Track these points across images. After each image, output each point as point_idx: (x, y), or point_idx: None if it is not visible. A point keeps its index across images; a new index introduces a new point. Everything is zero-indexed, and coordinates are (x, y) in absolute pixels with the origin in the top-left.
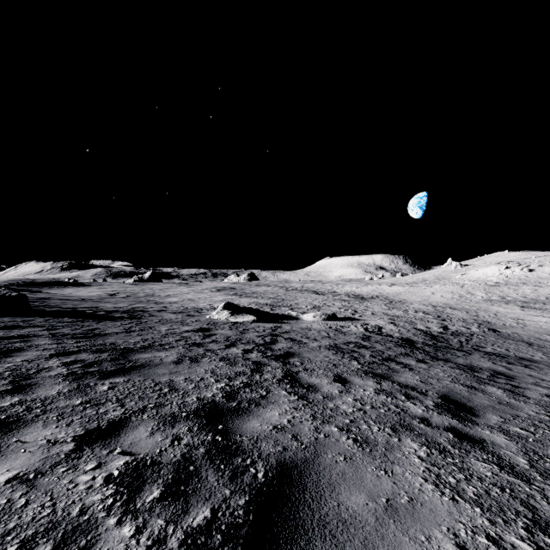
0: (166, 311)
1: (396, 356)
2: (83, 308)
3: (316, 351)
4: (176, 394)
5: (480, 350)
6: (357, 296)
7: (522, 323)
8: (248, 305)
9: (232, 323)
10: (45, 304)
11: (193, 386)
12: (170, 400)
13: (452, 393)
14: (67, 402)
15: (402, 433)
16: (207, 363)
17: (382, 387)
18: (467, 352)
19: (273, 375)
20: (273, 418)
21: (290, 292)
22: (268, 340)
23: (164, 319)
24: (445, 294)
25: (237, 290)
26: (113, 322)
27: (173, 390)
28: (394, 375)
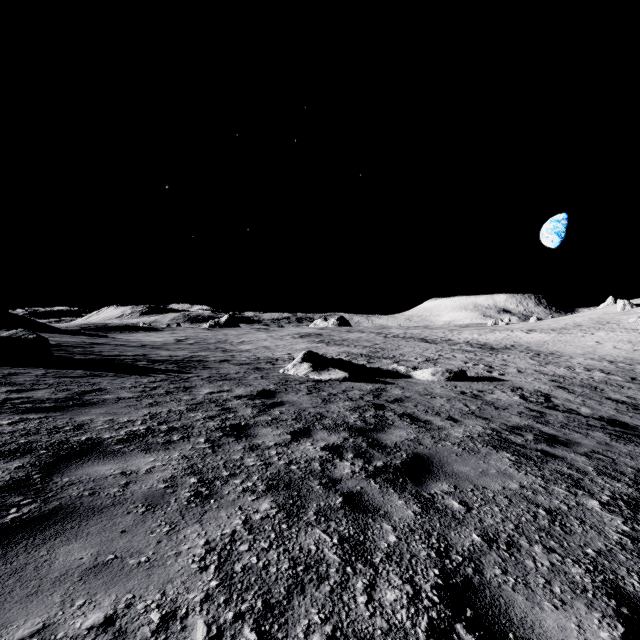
0: (229, 362)
1: None
2: (128, 355)
3: (472, 452)
4: None
5: None
6: (484, 346)
7: None
8: (337, 355)
9: (313, 382)
10: (87, 350)
11: None
12: None
13: None
14: None
15: None
16: (228, 506)
17: None
18: None
19: (410, 587)
20: None
21: (391, 340)
22: (371, 420)
23: (219, 373)
24: (619, 344)
25: (324, 337)
26: (139, 378)
27: None
28: None
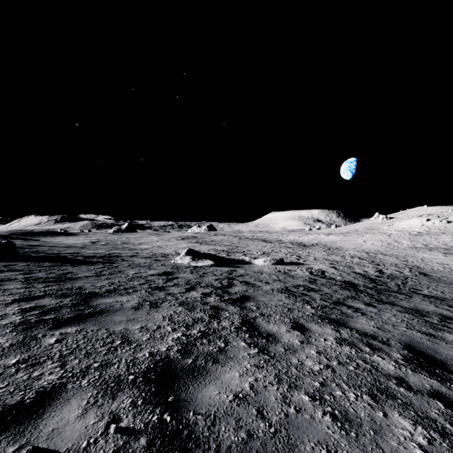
0: (137, 256)
1: (344, 299)
2: (66, 253)
3: (270, 294)
4: (127, 348)
5: (418, 292)
6: (300, 244)
7: (448, 268)
8: (208, 251)
9: (193, 267)
10: (34, 250)
11: (148, 336)
12: (119, 356)
13: (414, 342)
14: (0, 362)
15: (384, 403)
16: (166, 309)
17: (342, 335)
18: (408, 295)
19: (231, 322)
20: (233, 382)
21: (243, 240)
22: (225, 284)
23: (134, 263)
24: (375, 242)
25: (198, 239)
26: (88, 266)
27: (125, 342)
28: (350, 321)
